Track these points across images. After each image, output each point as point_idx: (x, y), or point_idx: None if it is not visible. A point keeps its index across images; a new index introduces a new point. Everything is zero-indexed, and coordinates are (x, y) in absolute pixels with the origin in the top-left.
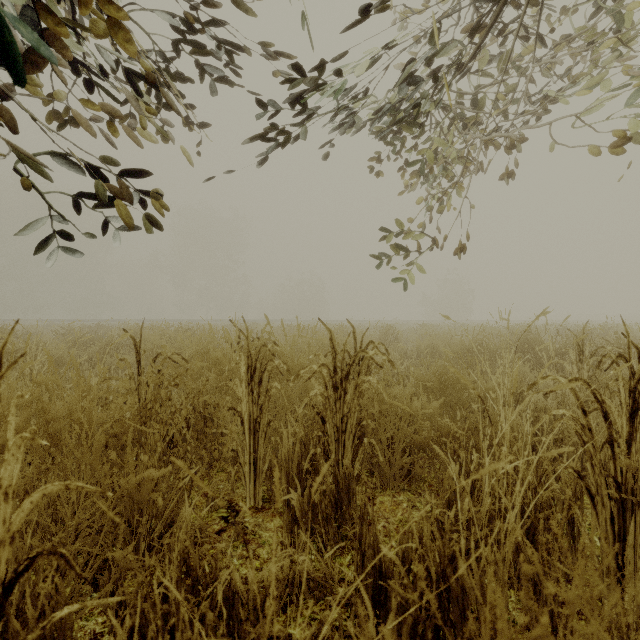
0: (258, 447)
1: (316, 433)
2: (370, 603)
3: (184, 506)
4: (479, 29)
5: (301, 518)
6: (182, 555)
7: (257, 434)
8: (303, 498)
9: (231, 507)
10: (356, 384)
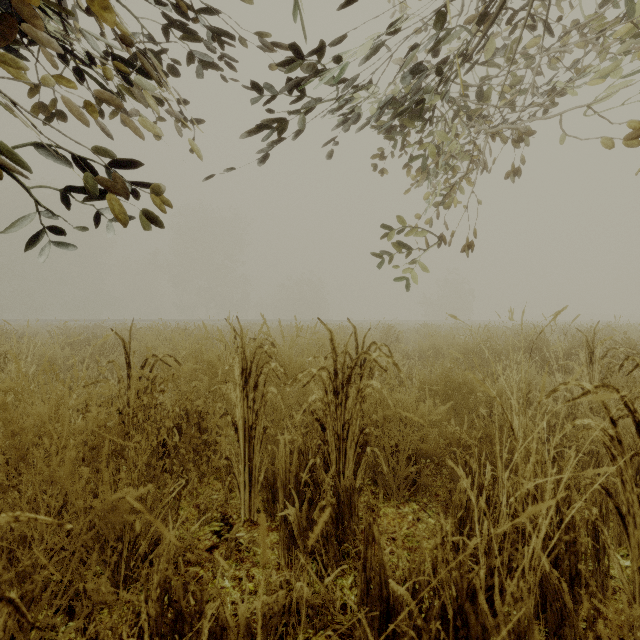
0: (253, 456)
1: (315, 442)
2: (376, 638)
3: (168, 527)
4: (486, 16)
5: (299, 535)
6: (163, 585)
7: (252, 442)
8: (301, 513)
9: (224, 520)
10: (358, 389)
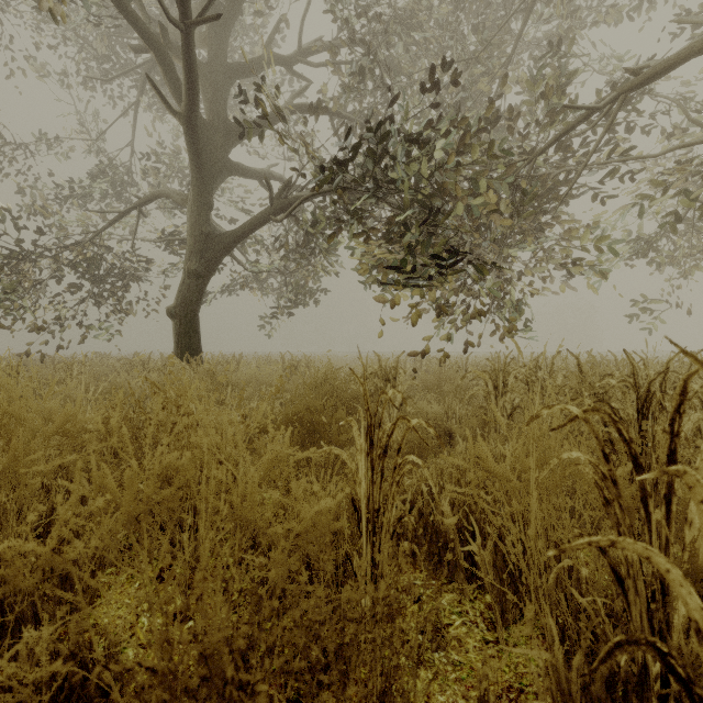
0: None
1: None
2: None
3: None
4: None
5: None
6: None
7: None
8: None
9: None
10: None
